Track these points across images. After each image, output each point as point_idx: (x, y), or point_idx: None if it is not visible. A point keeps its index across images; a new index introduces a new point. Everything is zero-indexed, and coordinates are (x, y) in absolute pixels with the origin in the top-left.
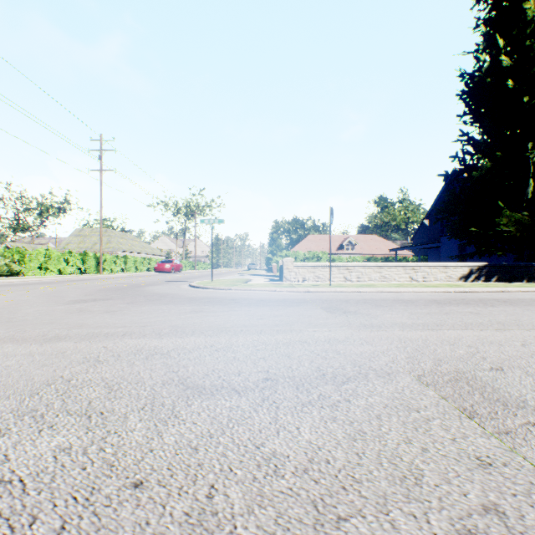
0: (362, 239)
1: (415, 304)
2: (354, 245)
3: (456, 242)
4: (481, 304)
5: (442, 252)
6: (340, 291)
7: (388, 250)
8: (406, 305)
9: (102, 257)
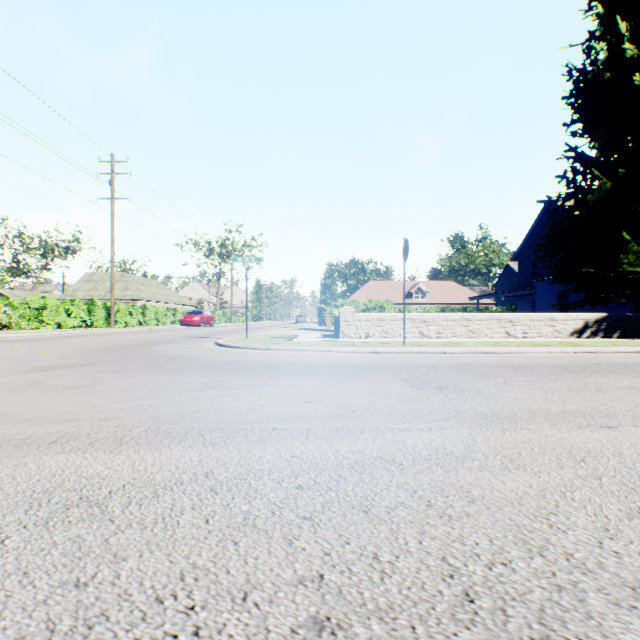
0: (434, 285)
1: (536, 373)
2: (424, 292)
3: (554, 288)
4: (633, 373)
5: (536, 301)
6: (419, 351)
7: (466, 299)
8: (525, 374)
9: (113, 307)
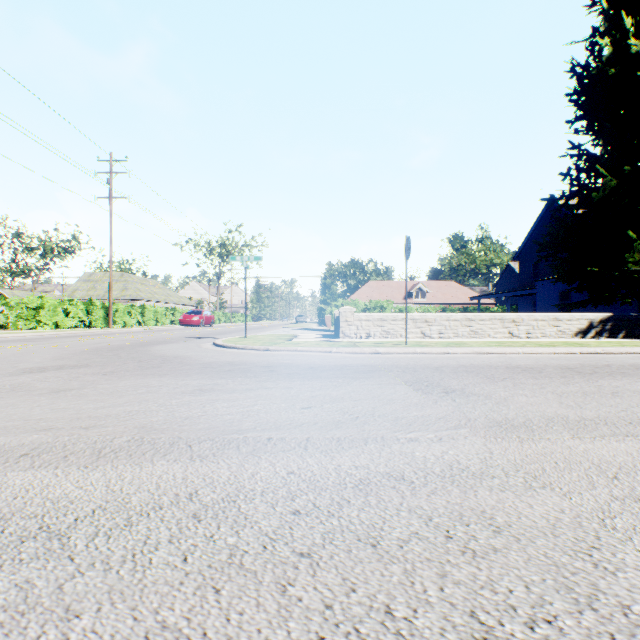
0: (434, 285)
1: (546, 375)
2: (424, 292)
3: (555, 287)
4: None
5: (538, 301)
6: (421, 352)
7: (466, 299)
8: (534, 377)
9: (112, 307)
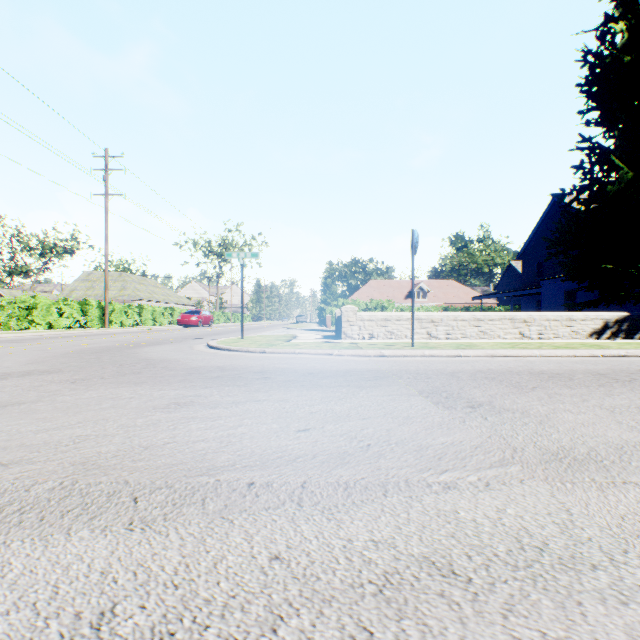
0: (436, 285)
1: (580, 383)
2: (426, 292)
3: (561, 286)
4: None
5: (543, 301)
6: (430, 355)
7: (468, 298)
8: (568, 385)
9: (108, 307)
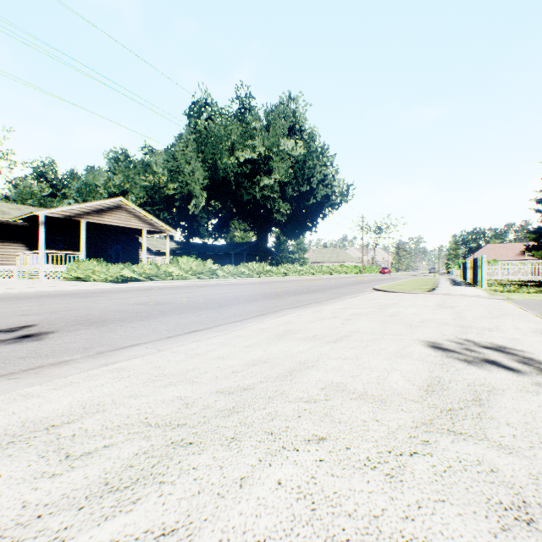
0: None
1: None
2: None
3: None
4: None
5: None
6: None
7: None
8: None
9: (362, 267)
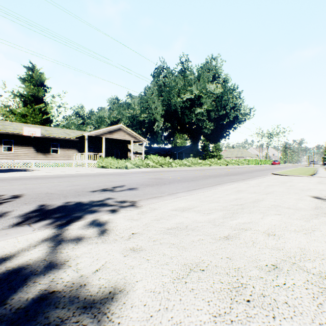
0: None
1: None
2: None
3: None
4: None
5: None
6: None
7: None
8: None
9: (259, 160)
